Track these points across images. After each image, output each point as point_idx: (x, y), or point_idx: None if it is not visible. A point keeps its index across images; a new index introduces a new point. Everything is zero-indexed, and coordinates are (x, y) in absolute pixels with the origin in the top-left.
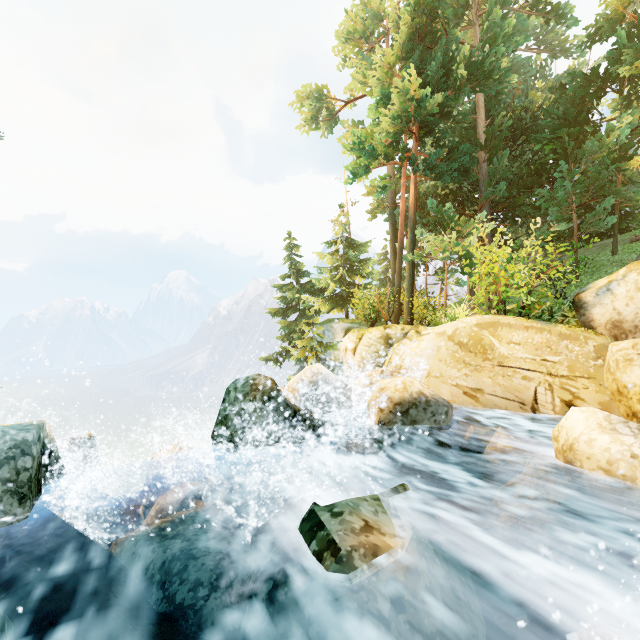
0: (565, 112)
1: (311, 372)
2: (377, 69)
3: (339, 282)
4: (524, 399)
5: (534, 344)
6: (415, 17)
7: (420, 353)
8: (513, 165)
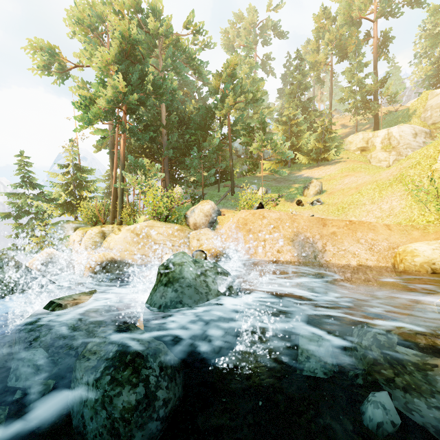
0: (200, 122)
1: (47, 253)
2: (98, 62)
3: (70, 194)
4: (162, 256)
5: (167, 233)
6: (123, 43)
7: (118, 240)
8: (181, 139)
